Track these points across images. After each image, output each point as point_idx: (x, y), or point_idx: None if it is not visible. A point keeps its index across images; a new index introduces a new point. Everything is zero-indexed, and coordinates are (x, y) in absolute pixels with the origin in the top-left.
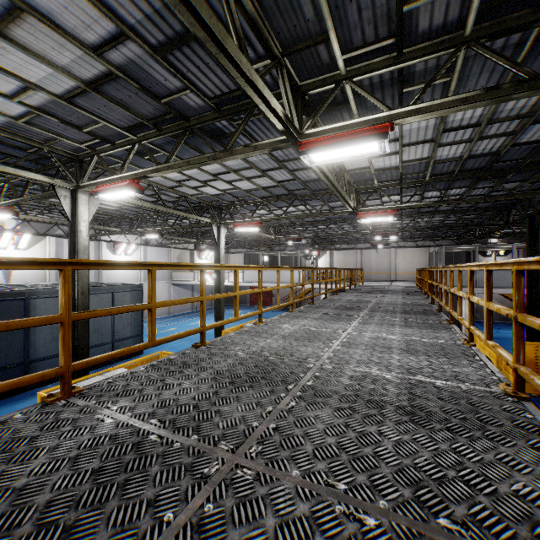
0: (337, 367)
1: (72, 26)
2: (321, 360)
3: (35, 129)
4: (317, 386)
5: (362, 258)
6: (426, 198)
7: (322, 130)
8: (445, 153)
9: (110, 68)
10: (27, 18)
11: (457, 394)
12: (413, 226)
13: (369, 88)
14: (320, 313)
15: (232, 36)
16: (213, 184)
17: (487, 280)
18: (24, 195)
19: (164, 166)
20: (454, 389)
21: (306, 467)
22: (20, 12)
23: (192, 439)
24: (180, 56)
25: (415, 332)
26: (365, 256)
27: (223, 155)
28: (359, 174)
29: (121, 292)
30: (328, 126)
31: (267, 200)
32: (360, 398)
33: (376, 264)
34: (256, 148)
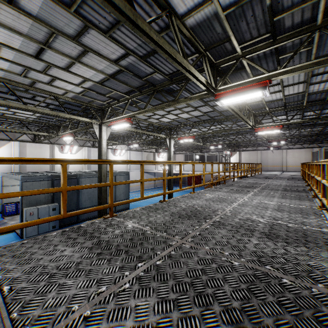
0: (233, 214)
1: (106, 53)
2: (225, 211)
3: (85, 97)
4: (221, 221)
5: (261, 156)
6: (306, 116)
7: (228, 86)
8: (315, 88)
9: (121, 68)
10: (89, 53)
11: (298, 230)
12: (299, 134)
13: (257, 59)
14: (228, 189)
15: (179, 50)
16: (167, 116)
17: (327, 170)
18: (77, 127)
19: (143, 111)
20: (298, 228)
21: (212, 247)
22: (87, 52)
23: (164, 234)
24: (153, 58)
25: (287, 201)
26: (264, 154)
27: (173, 103)
28: (255, 105)
29: (119, 175)
30: (231, 84)
31: (198, 123)
32: (242, 227)
33: (272, 160)
34: (191, 98)
